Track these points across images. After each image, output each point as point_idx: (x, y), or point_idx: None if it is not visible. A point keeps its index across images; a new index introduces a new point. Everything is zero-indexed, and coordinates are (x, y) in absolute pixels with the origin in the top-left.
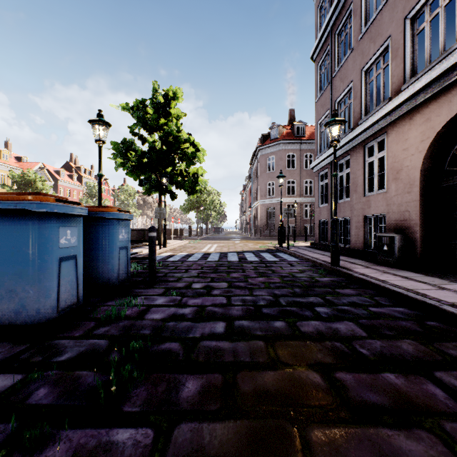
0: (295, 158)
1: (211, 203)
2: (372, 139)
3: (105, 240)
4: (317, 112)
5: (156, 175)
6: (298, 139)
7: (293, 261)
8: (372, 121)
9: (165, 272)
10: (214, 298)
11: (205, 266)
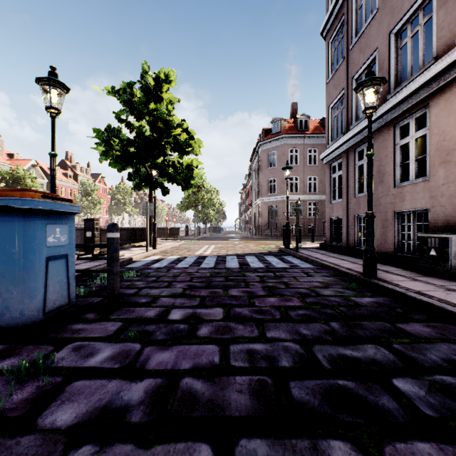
0: (299, 153)
1: (210, 201)
2: (407, 115)
3: (15, 245)
4: (328, 94)
5: (145, 167)
6: (302, 133)
7: (308, 268)
8: (409, 90)
9: (139, 286)
10: (199, 347)
11: (196, 276)
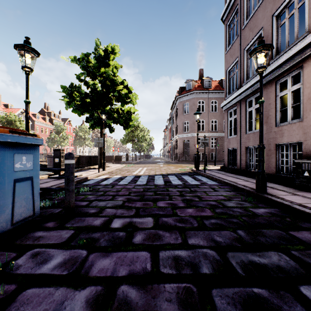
0: (204, 103)
1: (143, 137)
2: (285, 74)
3: None
4: (226, 62)
5: (97, 113)
6: (206, 90)
7: (214, 185)
8: (288, 56)
9: (90, 199)
10: (134, 253)
11: (132, 191)
